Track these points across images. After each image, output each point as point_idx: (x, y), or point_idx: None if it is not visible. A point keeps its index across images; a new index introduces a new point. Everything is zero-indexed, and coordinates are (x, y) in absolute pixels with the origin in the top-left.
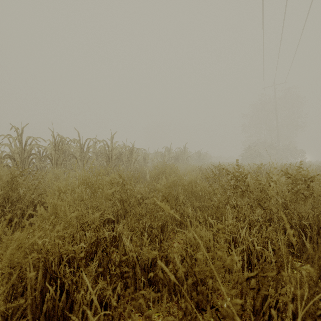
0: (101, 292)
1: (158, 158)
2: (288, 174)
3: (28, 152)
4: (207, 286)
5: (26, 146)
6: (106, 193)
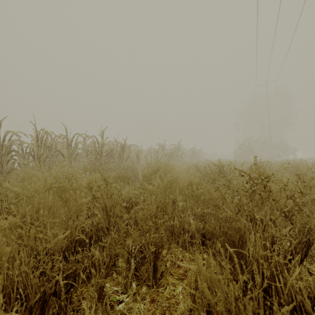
0: None
1: (152, 155)
2: None
3: (7, 148)
4: None
5: (5, 141)
6: (79, 203)
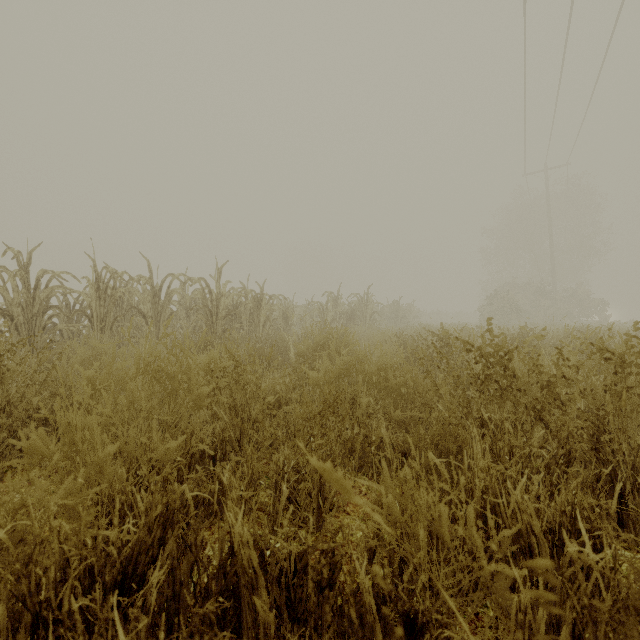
0: (173, 638)
1: (314, 315)
2: (606, 350)
3: (42, 302)
4: (433, 631)
5: (37, 290)
6: (196, 394)
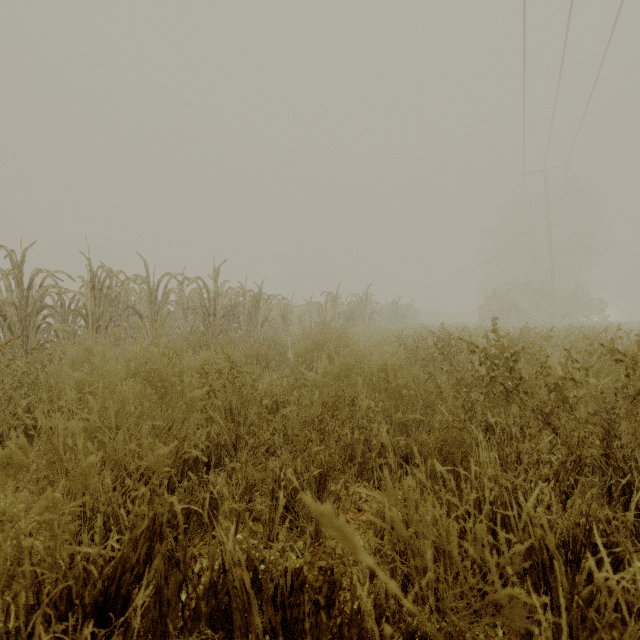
0: None
1: (313, 315)
2: (617, 352)
3: (36, 302)
4: None
5: (31, 289)
6: (189, 397)
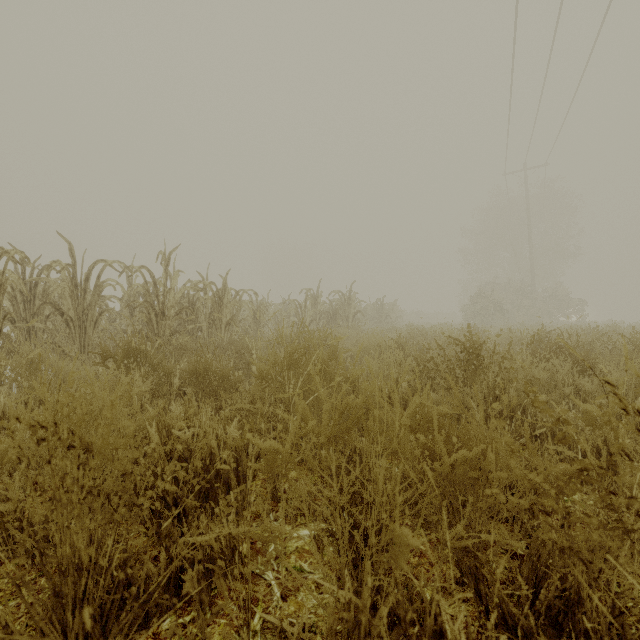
0: None
1: (291, 314)
2: None
3: None
4: None
5: None
6: None
